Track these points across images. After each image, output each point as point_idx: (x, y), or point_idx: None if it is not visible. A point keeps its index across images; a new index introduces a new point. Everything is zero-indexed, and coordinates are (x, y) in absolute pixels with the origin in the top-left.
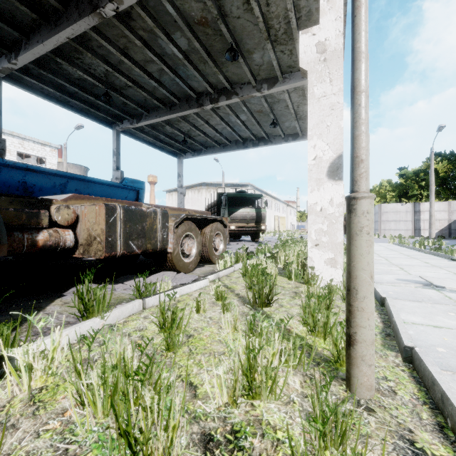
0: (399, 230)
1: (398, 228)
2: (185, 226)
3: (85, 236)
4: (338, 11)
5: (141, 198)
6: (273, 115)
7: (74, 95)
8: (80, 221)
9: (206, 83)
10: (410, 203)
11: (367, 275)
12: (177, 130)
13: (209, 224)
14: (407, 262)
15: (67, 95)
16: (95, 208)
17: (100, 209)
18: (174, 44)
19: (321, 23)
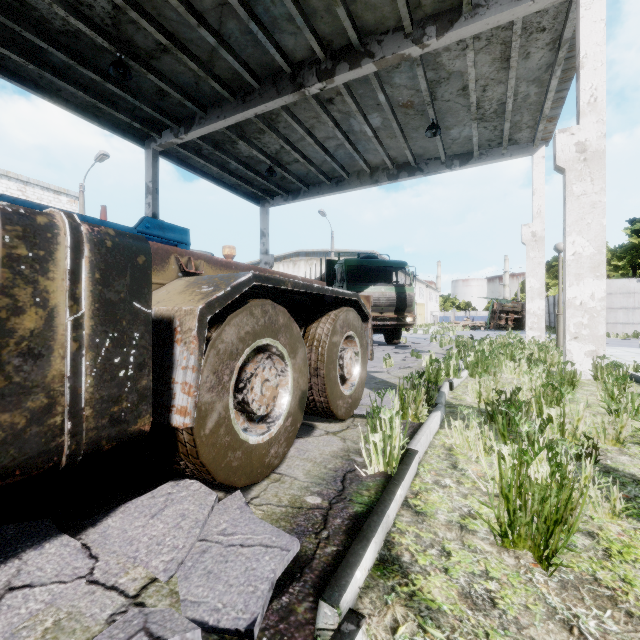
0: (633, 324)
1: (631, 320)
2: (253, 316)
3: None
4: None
5: None
6: (433, 110)
7: (65, 73)
8: None
9: (311, 32)
10: None
11: None
12: (258, 149)
13: (326, 313)
14: None
15: (50, 71)
16: None
17: None
18: None
19: None
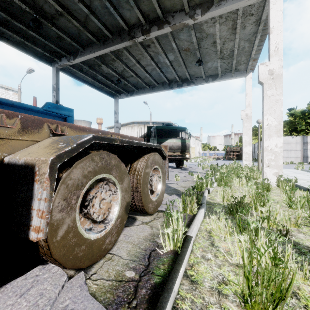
0: (290, 157)
1: (289, 156)
2: (94, 161)
3: None
4: None
5: None
6: (199, 52)
7: (5, 24)
8: None
9: (138, 9)
10: (299, 136)
11: None
12: (112, 69)
13: (142, 156)
14: None
15: None
16: None
17: None
18: None
19: None
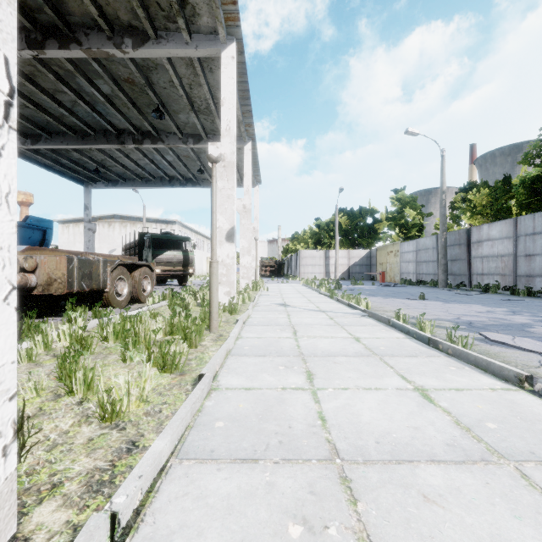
0: (315, 273)
1: (314, 271)
2: (119, 270)
3: (45, 278)
4: (232, 138)
5: (48, 238)
6: (200, 162)
7: None
8: (40, 267)
9: (130, 124)
10: (322, 250)
11: (215, 289)
12: (88, 157)
13: (138, 269)
14: (292, 296)
15: None
16: (56, 258)
17: (61, 259)
18: (96, 88)
19: (222, 142)
